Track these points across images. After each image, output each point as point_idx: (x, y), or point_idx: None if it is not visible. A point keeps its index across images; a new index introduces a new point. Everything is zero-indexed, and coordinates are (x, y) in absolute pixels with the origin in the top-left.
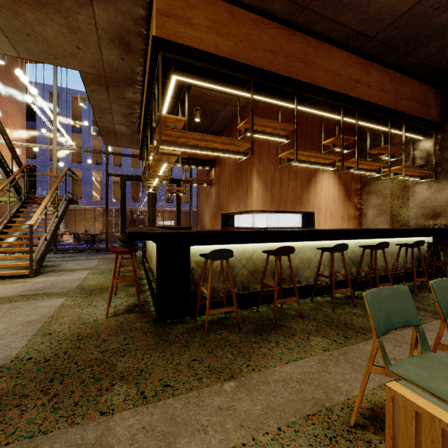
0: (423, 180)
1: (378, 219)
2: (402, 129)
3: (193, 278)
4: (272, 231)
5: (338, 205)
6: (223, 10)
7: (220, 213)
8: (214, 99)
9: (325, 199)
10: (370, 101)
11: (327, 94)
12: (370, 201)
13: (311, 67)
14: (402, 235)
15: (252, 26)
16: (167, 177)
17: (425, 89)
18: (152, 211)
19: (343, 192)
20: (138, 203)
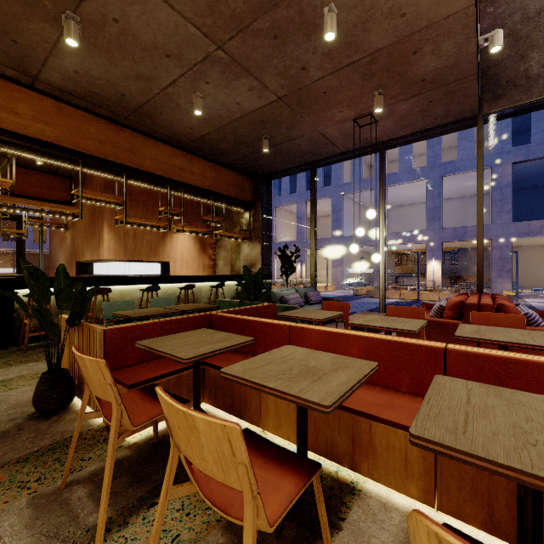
0: (245, 241)
1: (225, 268)
2: (227, 204)
3: (19, 316)
4: (94, 277)
5: (194, 256)
6: (50, 105)
7: (75, 260)
8: None
9: (181, 251)
10: (193, 184)
11: (154, 177)
12: (220, 253)
13: (138, 156)
14: (223, 280)
15: (80, 120)
16: None
17: (241, 178)
18: None
19: (199, 245)
20: None
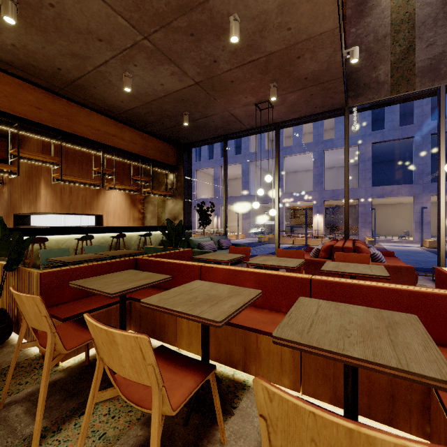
0: (170, 197)
1: (152, 220)
2: (154, 166)
3: None
4: (32, 228)
5: (125, 210)
6: None
7: (12, 213)
8: None
9: (114, 205)
10: (124, 148)
11: (88, 142)
12: (149, 208)
13: (74, 122)
14: (150, 230)
15: (18, 88)
16: None
17: (166, 145)
18: None
19: (129, 200)
20: None
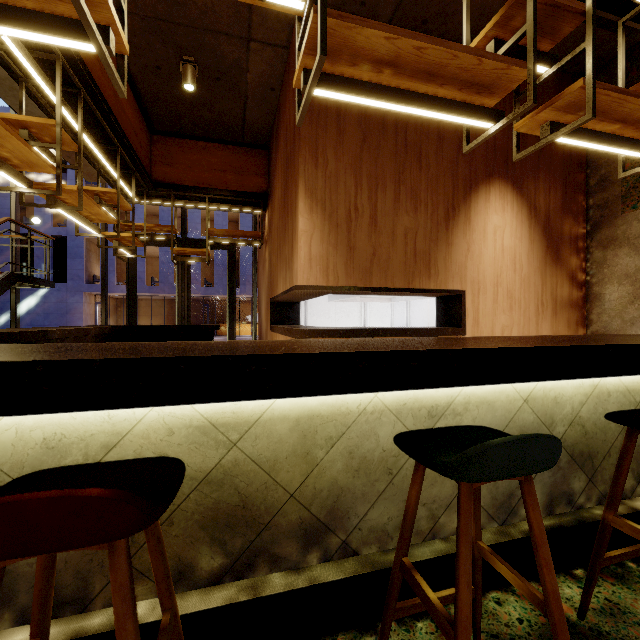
0: None
1: (636, 308)
2: None
3: None
4: (41, 364)
5: (528, 274)
6: None
7: (271, 297)
8: (209, 22)
9: (494, 260)
10: None
11: None
12: (613, 263)
13: None
14: None
15: None
16: (170, 228)
17: None
18: (184, 298)
19: (540, 242)
20: (212, 288)
